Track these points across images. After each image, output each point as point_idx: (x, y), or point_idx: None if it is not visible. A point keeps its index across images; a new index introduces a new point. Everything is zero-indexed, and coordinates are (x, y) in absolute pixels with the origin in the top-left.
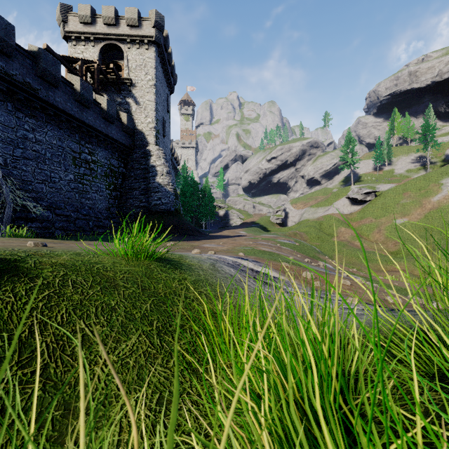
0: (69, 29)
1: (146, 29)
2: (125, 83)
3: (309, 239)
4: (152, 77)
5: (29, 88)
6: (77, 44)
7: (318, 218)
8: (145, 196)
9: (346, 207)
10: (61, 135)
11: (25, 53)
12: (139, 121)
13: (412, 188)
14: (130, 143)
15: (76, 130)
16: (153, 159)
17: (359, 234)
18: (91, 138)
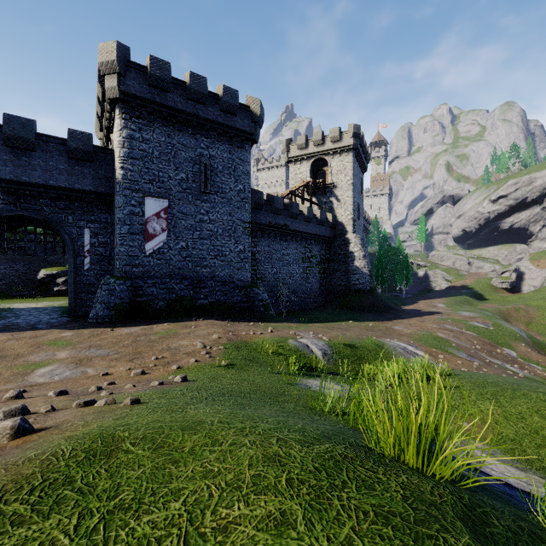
0: (291, 155)
1: (346, 141)
2: (329, 186)
3: (540, 317)
4: (350, 177)
5: (286, 226)
6: (295, 164)
7: None
8: (345, 277)
9: None
10: (297, 246)
11: (284, 208)
12: (340, 215)
13: None
14: (333, 234)
15: (303, 239)
16: (351, 246)
17: None
18: (311, 241)
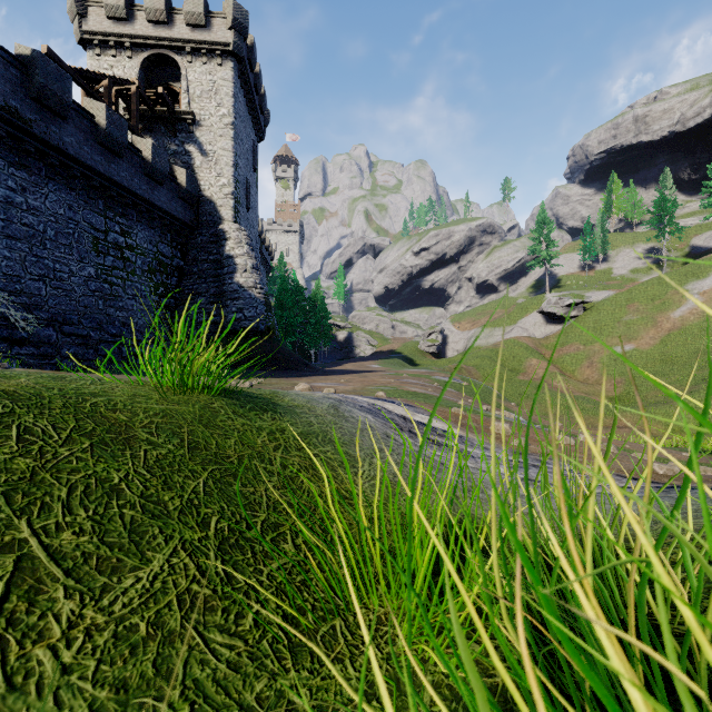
0: (89, 27)
1: (219, 32)
2: (183, 119)
3: (482, 377)
4: (228, 111)
5: (15, 117)
6: (103, 53)
7: (496, 344)
8: (217, 306)
9: (538, 327)
10: (73, 201)
11: (8, 58)
12: (207, 183)
13: (641, 297)
14: (192, 218)
15: (98, 194)
16: (230, 245)
17: (560, 370)
18: (125, 208)
